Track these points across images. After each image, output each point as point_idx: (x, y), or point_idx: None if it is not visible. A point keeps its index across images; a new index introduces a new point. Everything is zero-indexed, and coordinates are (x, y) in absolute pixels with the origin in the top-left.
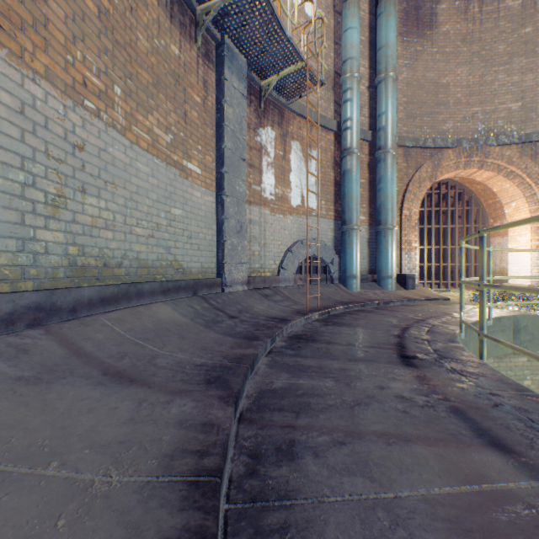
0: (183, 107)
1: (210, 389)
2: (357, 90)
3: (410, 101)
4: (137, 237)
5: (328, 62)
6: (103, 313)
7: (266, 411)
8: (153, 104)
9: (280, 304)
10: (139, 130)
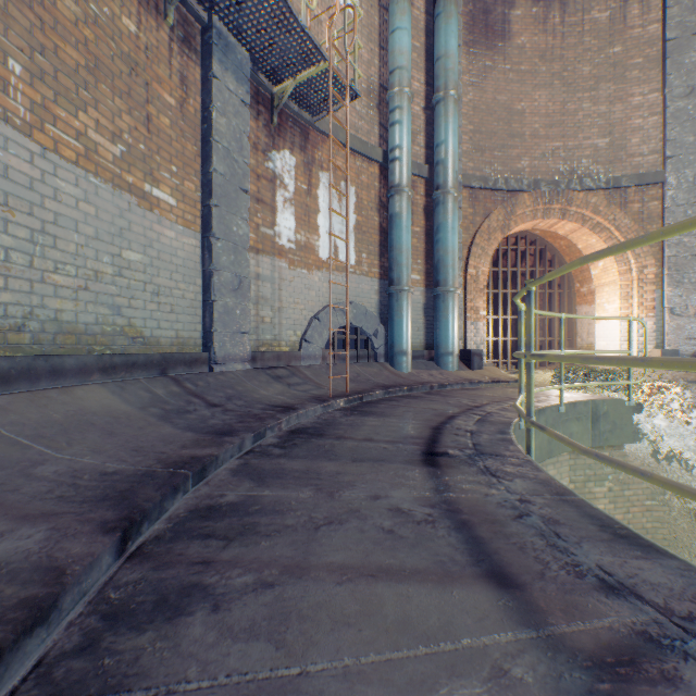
0: (144, 108)
1: (95, 510)
2: (408, 110)
3: (478, 130)
4: (56, 289)
5: (372, 72)
6: None
7: (183, 539)
8: (88, 97)
9: (296, 388)
10: (60, 132)
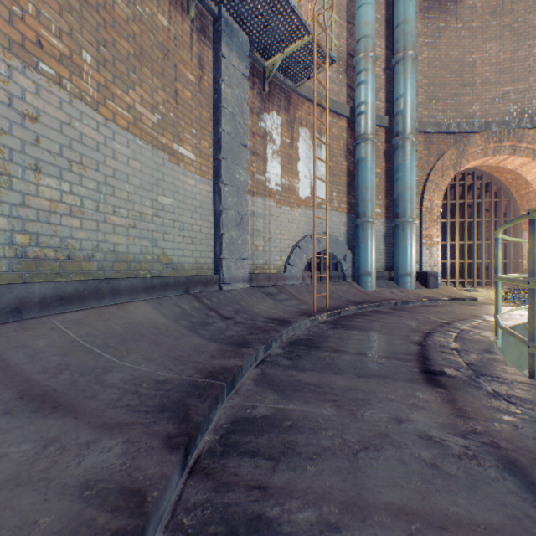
0: (173, 85)
1: (158, 421)
2: (372, 71)
3: (431, 83)
4: (114, 227)
5: (340, 43)
6: (58, 314)
7: (233, 456)
8: (135, 78)
9: (285, 303)
10: (116, 106)
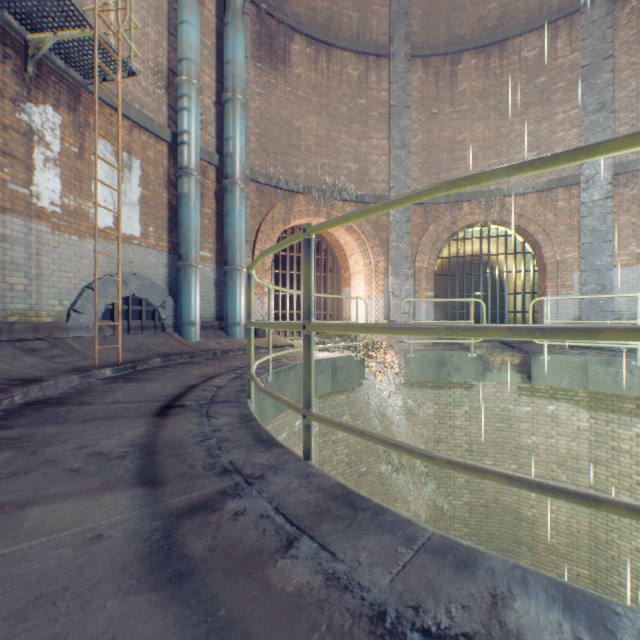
0: None
1: None
2: (197, 100)
3: (264, 134)
4: None
5: (160, 53)
6: None
7: None
8: None
9: (56, 361)
10: None
